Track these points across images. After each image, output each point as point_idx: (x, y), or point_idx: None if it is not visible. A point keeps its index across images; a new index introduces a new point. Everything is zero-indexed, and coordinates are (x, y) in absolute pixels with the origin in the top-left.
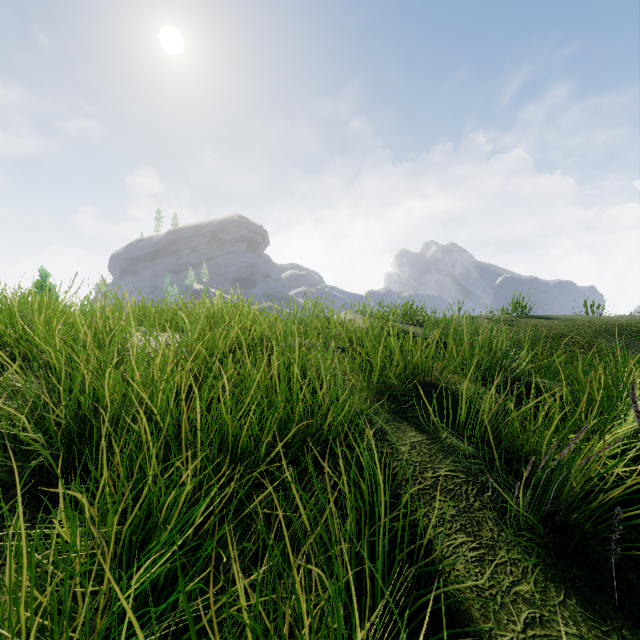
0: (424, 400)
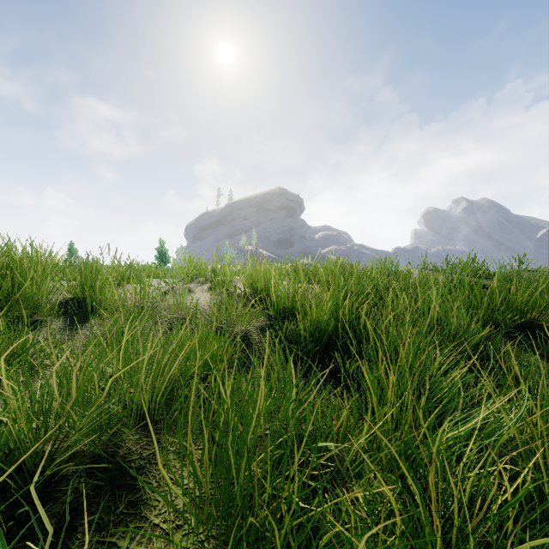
0: (527, 333)
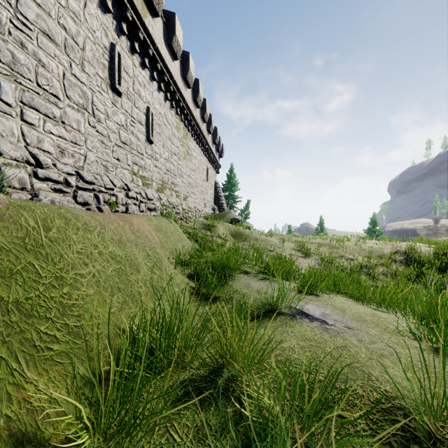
0: None
